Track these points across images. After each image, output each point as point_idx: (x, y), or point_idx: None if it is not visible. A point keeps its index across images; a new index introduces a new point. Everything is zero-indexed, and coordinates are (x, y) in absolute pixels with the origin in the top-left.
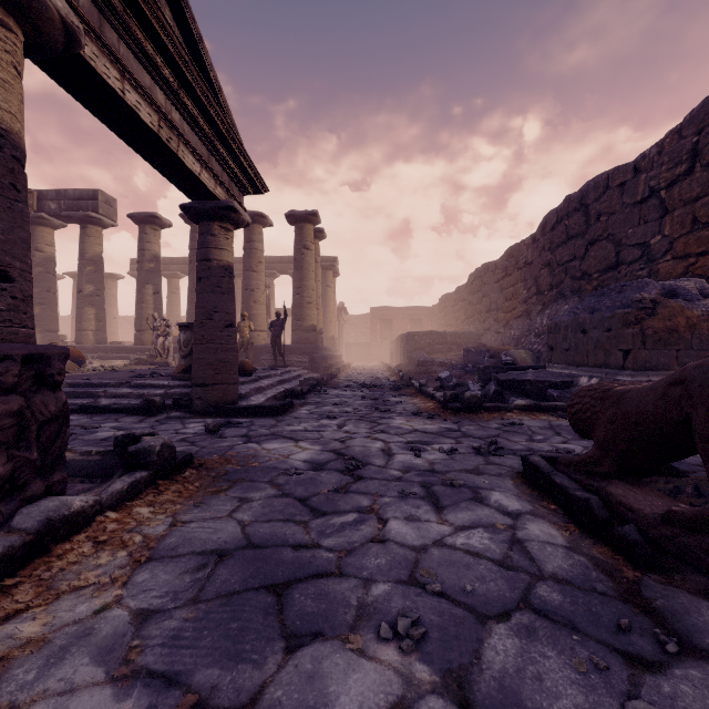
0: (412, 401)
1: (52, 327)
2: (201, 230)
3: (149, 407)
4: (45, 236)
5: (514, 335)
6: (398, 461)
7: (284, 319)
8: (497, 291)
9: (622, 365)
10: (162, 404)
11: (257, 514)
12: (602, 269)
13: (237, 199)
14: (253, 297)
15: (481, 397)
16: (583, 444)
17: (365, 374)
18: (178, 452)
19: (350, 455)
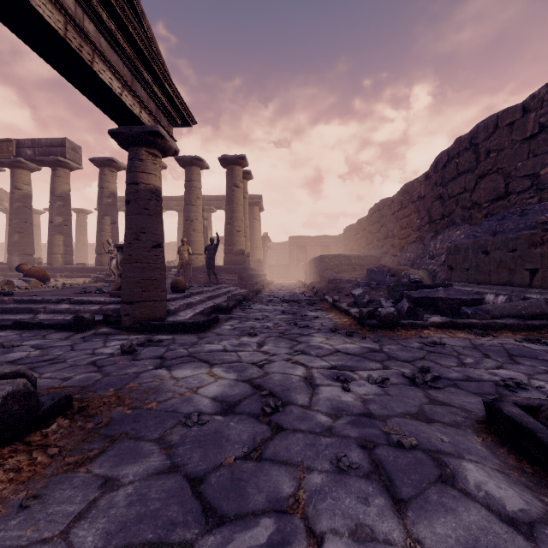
0: (328, 316)
1: (29, 251)
2: (129, 156)
3: (78, 323)
4: (23, 177)
5: (410, 257)
6: (324, 398)
7: (216, 244)
8: (394, 222)
9: (528, 283)
10: (91, 321)
11: (113, 526)
12: (491, 199)
13: (165, 128)
14: (192, 226)
15: (397, 314)
16: (522, 370)
17: (284, 290)
18: (49, 395)
19: (268, 390)
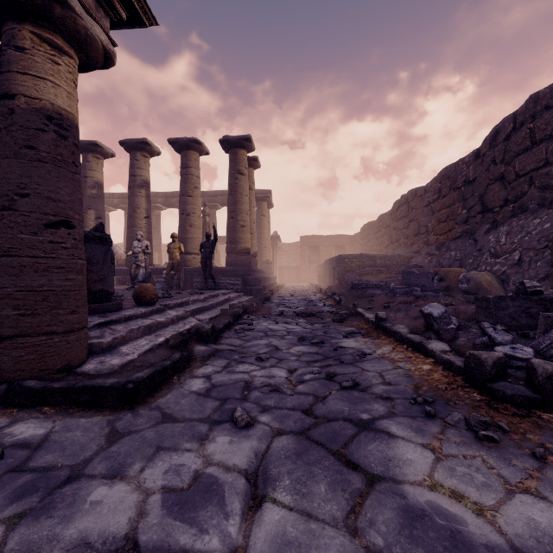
0: (381, 351)
1: None
2: None
3: None
4: None
5: (456, 256)
6: None
7: (213, 240)
8: (427, 215)
9: None
10: None
11: None
12: None
13: (83, 3)
14: (188, 221)
15: None
16: None
17: (297, 296)
18: None
19: None
